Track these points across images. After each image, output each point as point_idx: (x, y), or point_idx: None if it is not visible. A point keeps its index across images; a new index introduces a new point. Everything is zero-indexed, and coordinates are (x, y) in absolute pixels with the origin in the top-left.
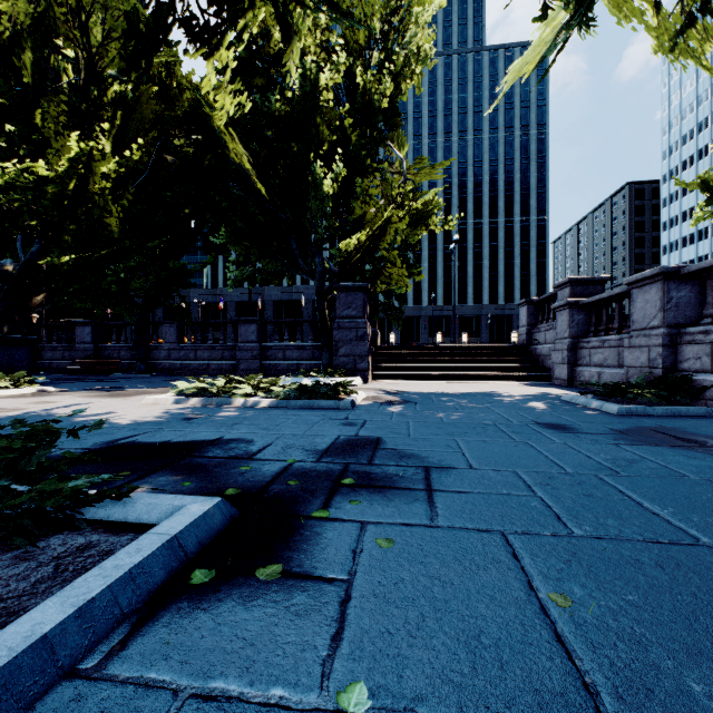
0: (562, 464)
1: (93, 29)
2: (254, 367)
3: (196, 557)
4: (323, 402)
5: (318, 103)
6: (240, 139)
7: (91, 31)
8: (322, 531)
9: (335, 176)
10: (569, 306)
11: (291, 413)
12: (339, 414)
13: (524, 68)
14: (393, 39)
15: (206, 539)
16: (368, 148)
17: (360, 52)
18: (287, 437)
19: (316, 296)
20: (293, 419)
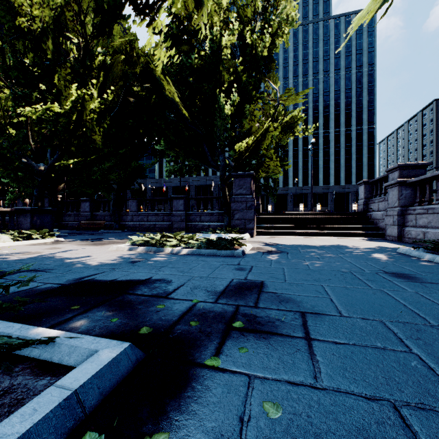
0: (422, 314)
1: (88, 25)
2: (182, 226)
3: (94, 412)
4: (223, 252)
5: (221, 57)
6: (172, 84)
7: (86, 25)
8: (212, 386)
9: (232, 103)
10: (399, 184)
11: (201, 259)
12: (233, 261)
13: (365, 16)
14: (270, 12)
15: (108, 389)
16: (253, 84)
17: (248, 23)
18: (196, 279)
19: (220, 181)
20: (202, 264)
